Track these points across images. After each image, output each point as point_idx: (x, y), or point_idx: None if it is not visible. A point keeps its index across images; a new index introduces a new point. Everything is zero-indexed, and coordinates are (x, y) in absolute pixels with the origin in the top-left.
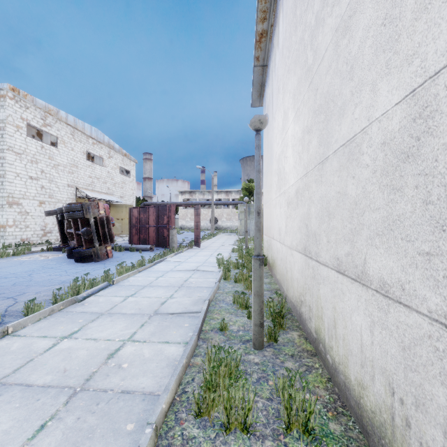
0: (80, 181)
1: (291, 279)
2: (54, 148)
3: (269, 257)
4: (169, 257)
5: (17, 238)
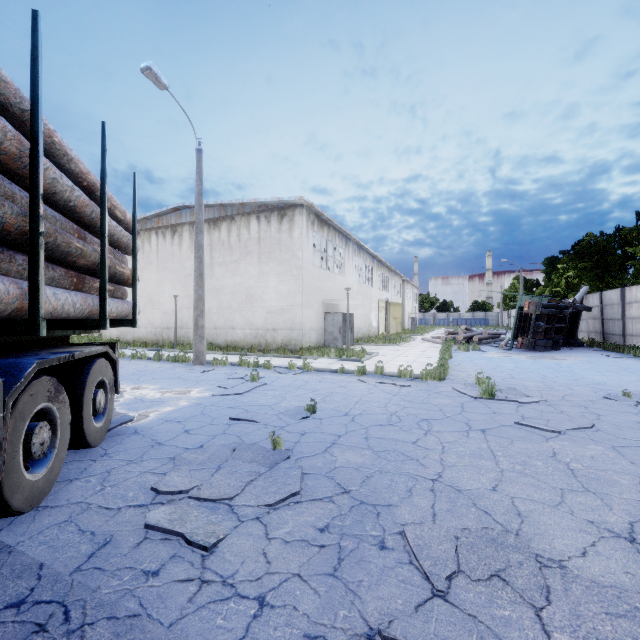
0: None
1: (169, 338)
2: None
3: (129, 338)
4: None
5: None
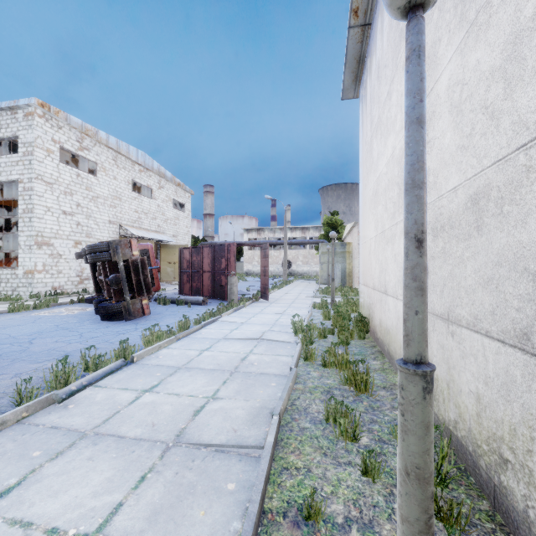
0: (124, 217)
1: (449, 385)
2: (92, 176)
3: (376, 321)
4: (225, 315)
5: (48, 286)
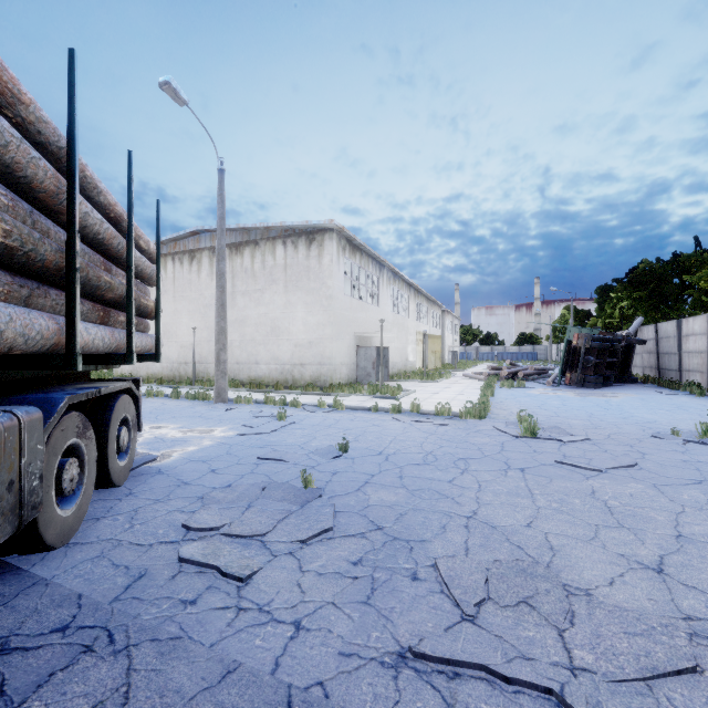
0: None
1: (186, 374)
2: None
3: (143, 374)
4: None
5: None
